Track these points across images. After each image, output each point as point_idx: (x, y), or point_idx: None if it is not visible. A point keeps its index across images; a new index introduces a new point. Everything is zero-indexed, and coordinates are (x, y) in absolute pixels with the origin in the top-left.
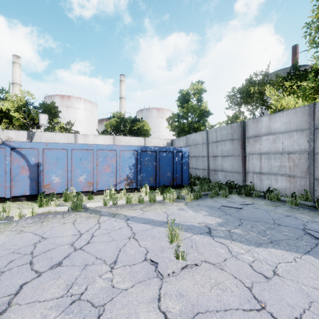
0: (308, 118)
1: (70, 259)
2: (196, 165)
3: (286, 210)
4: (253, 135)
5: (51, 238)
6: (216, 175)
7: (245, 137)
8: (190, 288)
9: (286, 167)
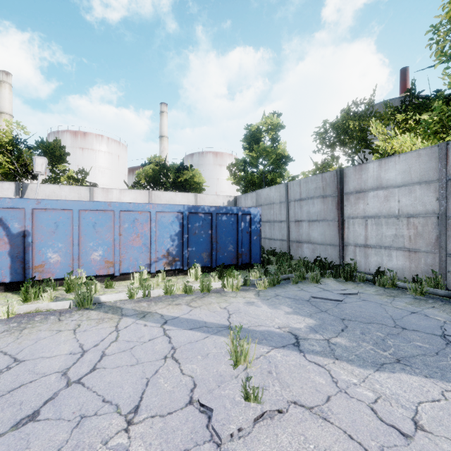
0: (437, 164)
1: (55, 406)
2: (270, 233)
3: (408, 302)
4: (355, 190)
5: (30, 360)
6: (299, 249)
7: (343, 193)
8: None
9: (404, 237)
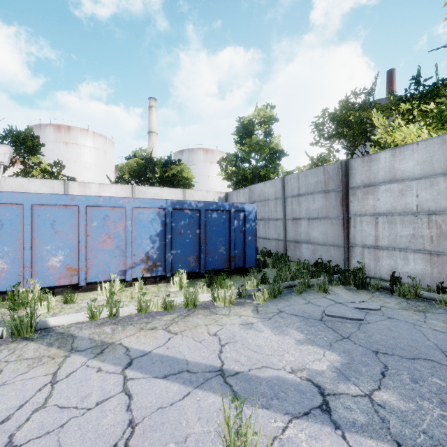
0: None
1: None
2: (264, 232)
3: (446, 320)
4: (363, 183)
5: None
6: (297, 250)
7: (348, 188)
8: None
9: (424, 238)
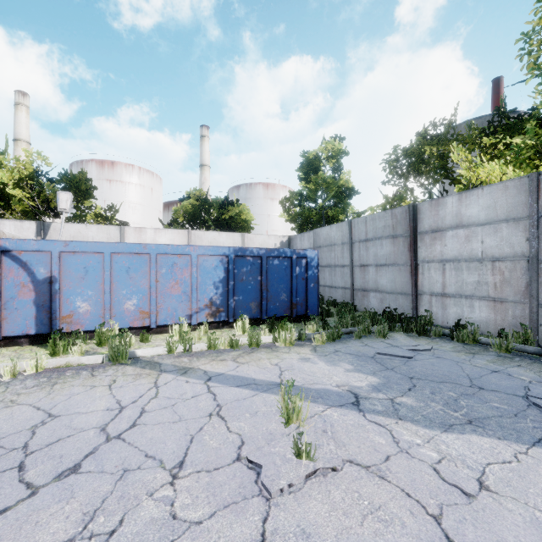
0: (527, 198)
1: (96, 459)
2: (331, 280)
3: (491, 360)
4: (430, 228)
5: (66, 415)
6: (365, 298)
7: (416, 233)
8: (323, 518)
9: (488, 285)
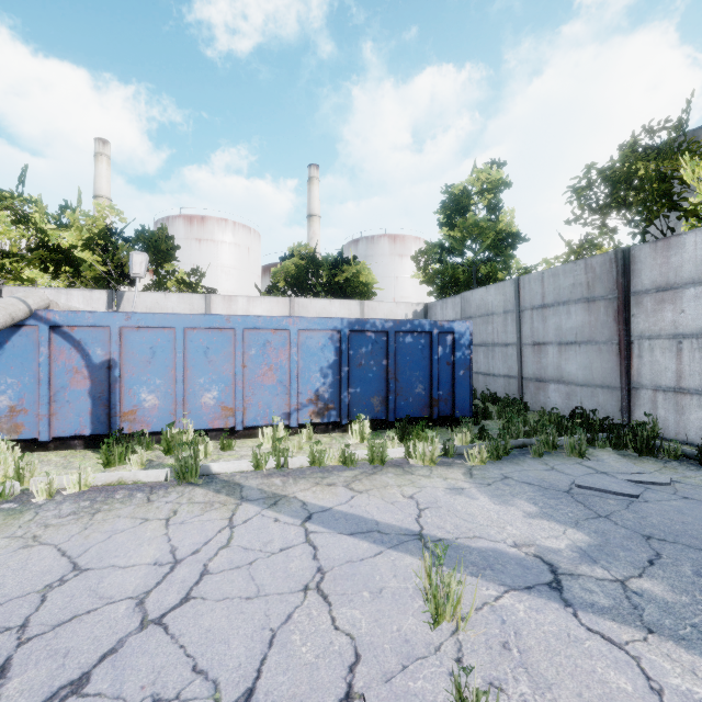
0: None
1: (116, 667)
2: (487, 365)
3: None
4: (654, 285)
5: (96, 569)
6: (541, 393)
7: (629, 293)
8: None
9: None
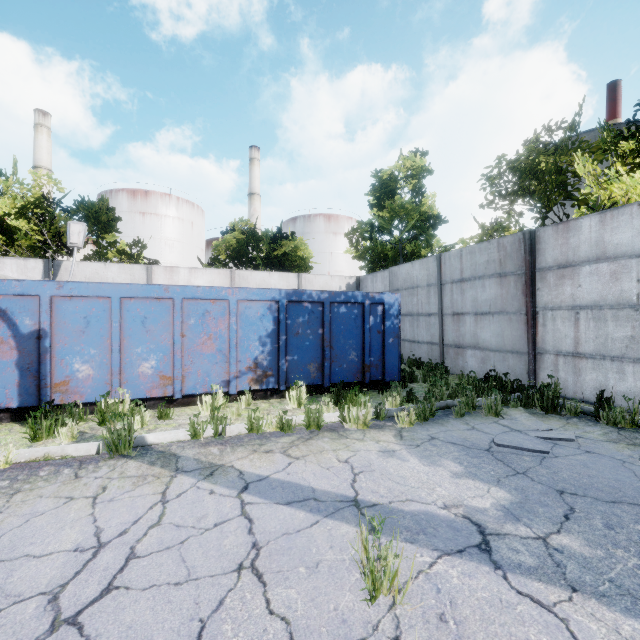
0: None
1: None
2: (412, 333)
3: None
4: (556, 263)
5: (5, 561)
6: (460, 358)
7: (535, 269)
8: None
9: None
